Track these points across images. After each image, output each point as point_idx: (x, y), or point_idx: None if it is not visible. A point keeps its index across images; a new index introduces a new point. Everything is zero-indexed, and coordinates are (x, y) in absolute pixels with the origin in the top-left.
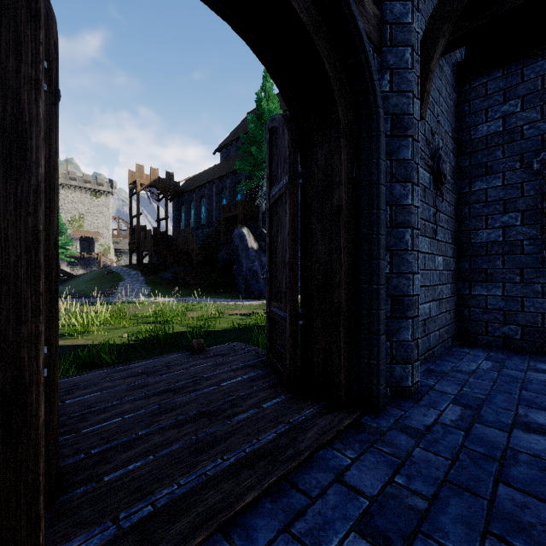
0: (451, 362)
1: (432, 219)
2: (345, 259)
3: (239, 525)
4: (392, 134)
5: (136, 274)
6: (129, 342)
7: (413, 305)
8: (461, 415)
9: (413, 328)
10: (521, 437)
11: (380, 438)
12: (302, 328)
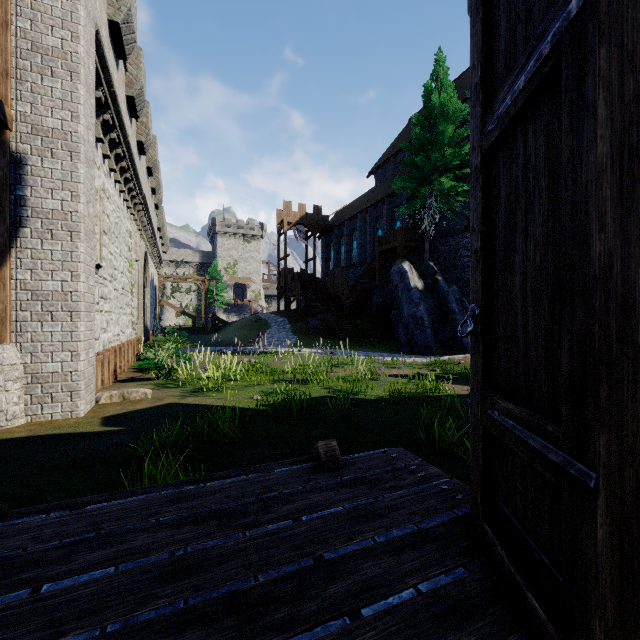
0: None
1: None
2: None
3: None
4: None
5: (282, 321)
6: (257, 408)
7: None
8: None
9: None
10: None
11: None
12: None
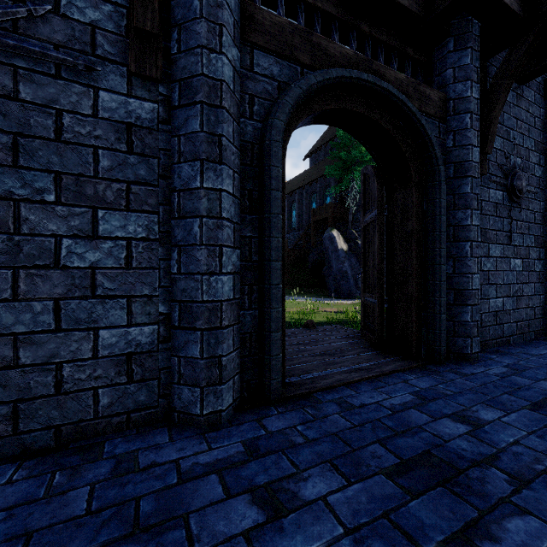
0: (524, 348)
1: (507, 228)
2: (416, 265)
3: (352, 386)
4: (455, 176)
5: None
6: None
7: (472, 296)
8: (504, 372)
9: (472, 313)
10: (544, 384)
11: (436, 373)
12: (387, 310)
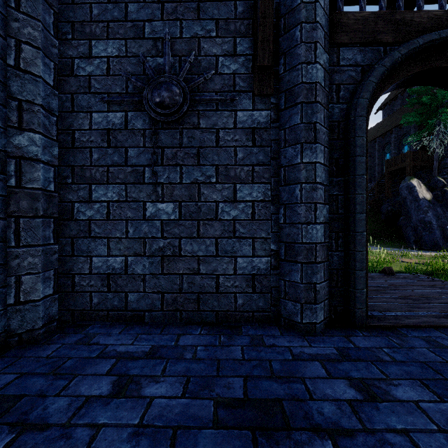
0: None
1: None
2: None
3: (442, 329)
4: None
5: None
6: None
7: None
8: None
9: None
10: None
11: None
12: None
